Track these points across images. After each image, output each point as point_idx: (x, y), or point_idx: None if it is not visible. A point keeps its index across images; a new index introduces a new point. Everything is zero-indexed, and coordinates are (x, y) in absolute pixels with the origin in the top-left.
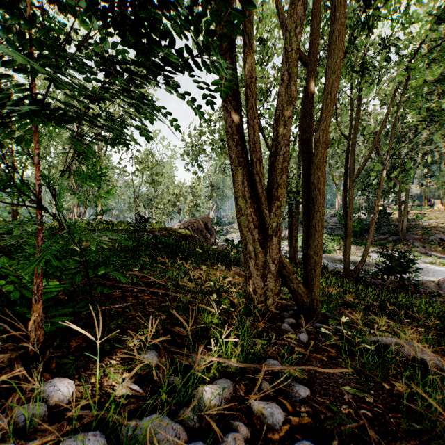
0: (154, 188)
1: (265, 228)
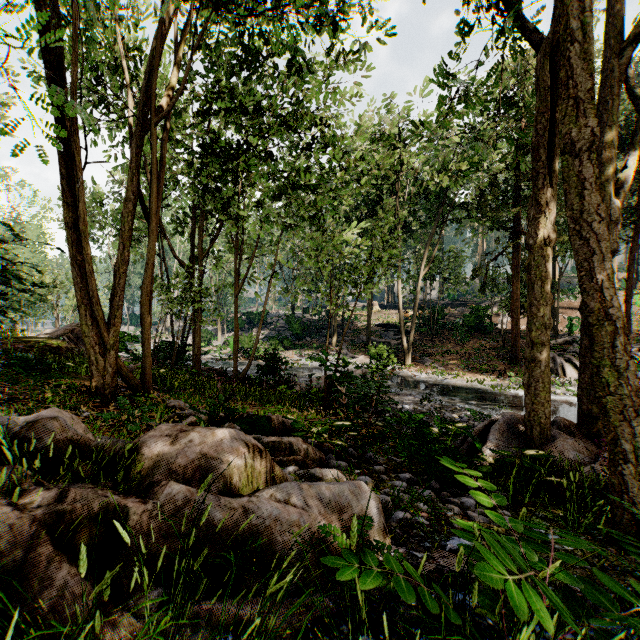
0: None
1: (105, 344)
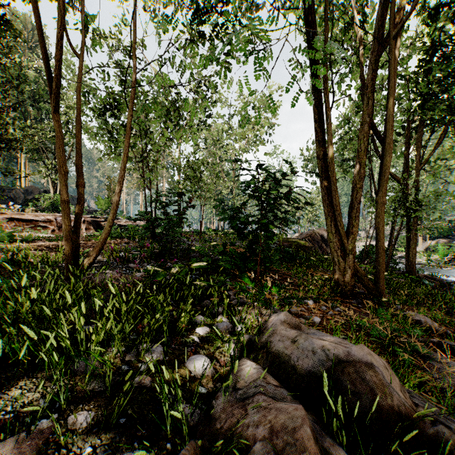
0: None
1: (344, 249)
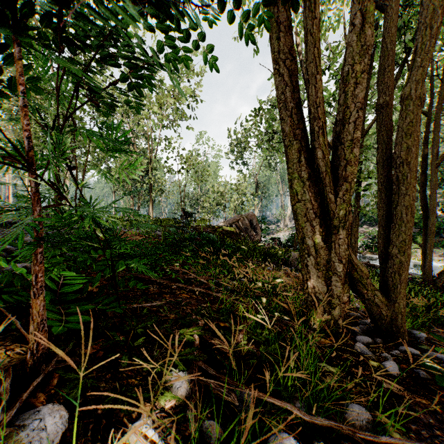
0: (200, 188)
1: (328, 217)
